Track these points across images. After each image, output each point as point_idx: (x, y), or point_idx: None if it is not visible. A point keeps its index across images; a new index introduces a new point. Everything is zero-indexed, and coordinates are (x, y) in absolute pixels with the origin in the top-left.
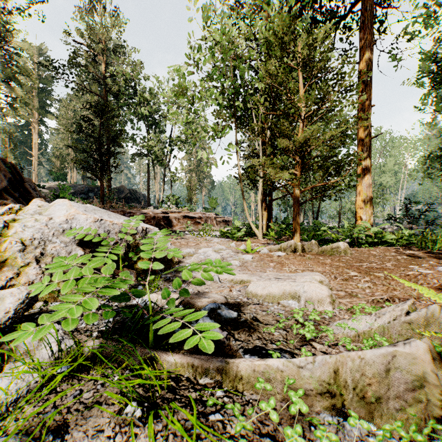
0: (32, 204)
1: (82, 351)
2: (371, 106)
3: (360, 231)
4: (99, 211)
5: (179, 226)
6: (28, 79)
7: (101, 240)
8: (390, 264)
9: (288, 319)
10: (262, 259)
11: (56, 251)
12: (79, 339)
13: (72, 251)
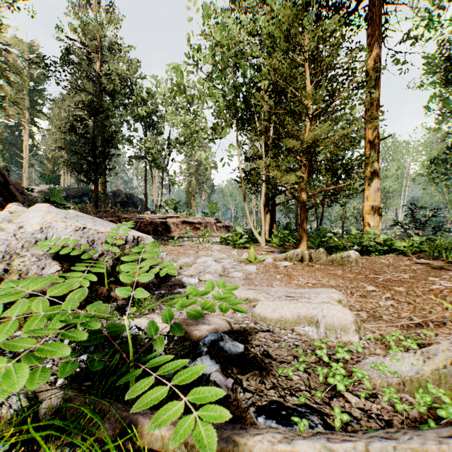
0: (7, 209)
1: (37, 412)
2: (379, 106)
3: (370, 238)
4: (82, 218)
5: (177, 232)
6: (19, 77)
7: (83, 252)
8: (408, 276)
9: (307, 353)
10: (267, 270)
11: (26, 267)
12: (37, 390)
13: (46, 266)
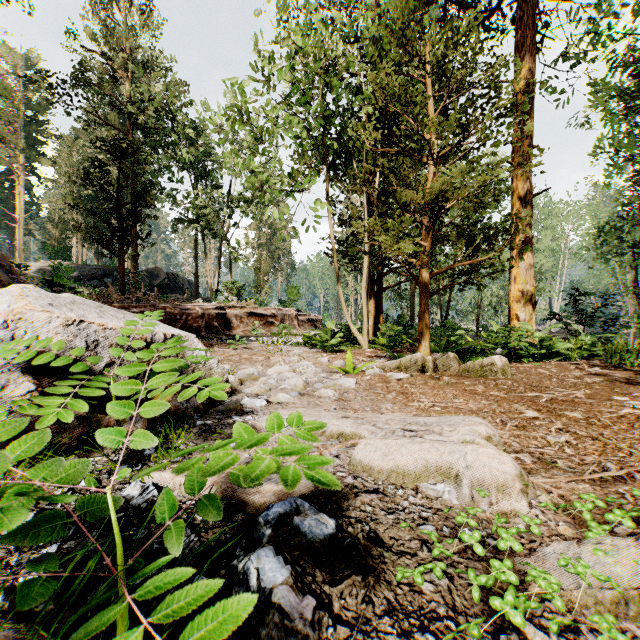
0: None
1: None
2: (532, 146)
3: (521, 337)
4: (81, 306)
5: (241, 329)
6: (9, 103)
7: (78, 360)
8: (583, 394)
9: (443, 535)
10: (372, 385)
11: None
12: None
13: (10, 383)
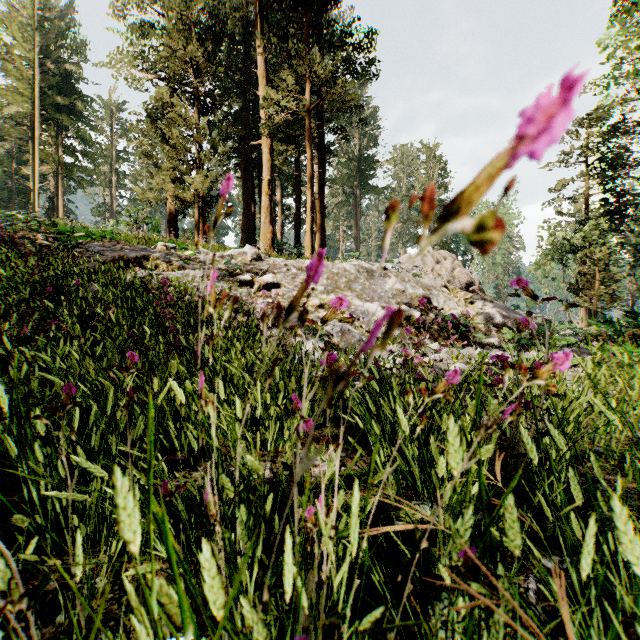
0: None
1: None
2: None
3: None
4: None
5: None
6: None
7: None
8: None
9: None
10: None
11: None
12: None
13: None
